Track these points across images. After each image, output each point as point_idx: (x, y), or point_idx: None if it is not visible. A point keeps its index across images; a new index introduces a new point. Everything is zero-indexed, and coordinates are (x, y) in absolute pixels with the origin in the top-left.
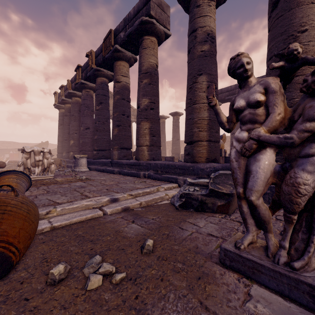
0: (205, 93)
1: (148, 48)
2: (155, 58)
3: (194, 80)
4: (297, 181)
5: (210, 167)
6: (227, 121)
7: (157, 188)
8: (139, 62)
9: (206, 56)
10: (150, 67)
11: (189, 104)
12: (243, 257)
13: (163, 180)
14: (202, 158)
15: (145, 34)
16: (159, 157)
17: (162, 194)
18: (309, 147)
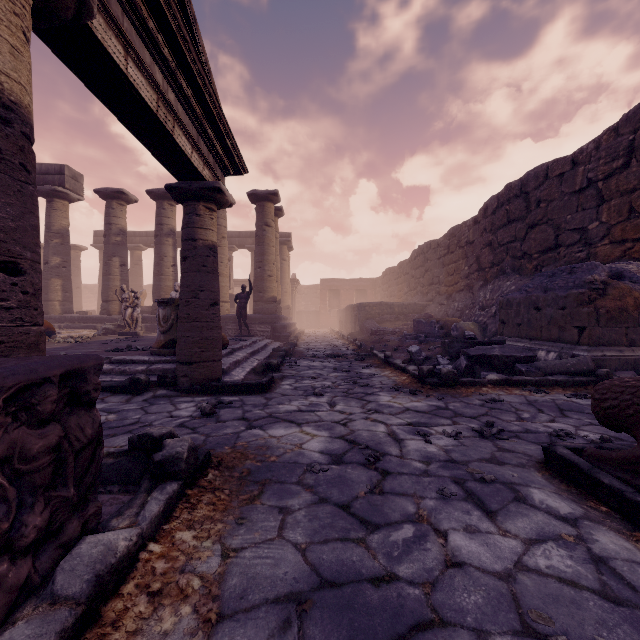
0: (119, 269)
1: (60, 211)
2: (67, 221)
3: (110, 259)
4: (134, 314)
5: (121, 317)
6: (121, 300)
7: (82, 331)
8: (47, 220)
9: (119, 245)
10: (62, 228)
11: (106, 274)
12: (124, 332)
13: (82, 328)
14: (116, 312)
15: (57, 197)
16: (72, 312)
17: (88, 333)
18: (136, 308)
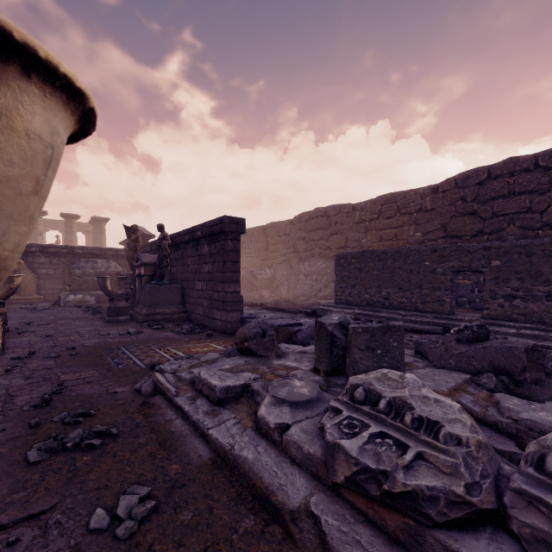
0: None
1: None
2: None
3: None
4: None
5: None
6: None
7: None
8: None
9: None
10: None
11: None
12: None
13: None
14: None
15: None
16: None
17: None
18: None
